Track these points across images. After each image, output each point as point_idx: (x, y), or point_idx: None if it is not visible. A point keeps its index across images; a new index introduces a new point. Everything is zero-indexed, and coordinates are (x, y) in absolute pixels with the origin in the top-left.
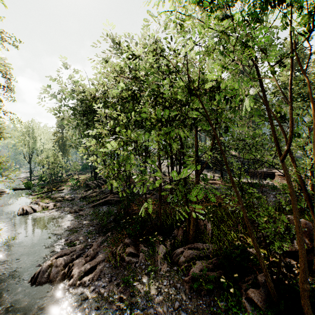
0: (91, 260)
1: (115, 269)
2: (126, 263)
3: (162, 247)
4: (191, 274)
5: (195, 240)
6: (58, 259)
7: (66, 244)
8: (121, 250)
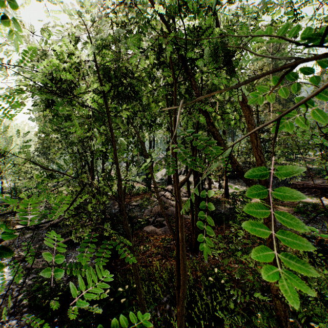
0: None
1: None
2: None
3: None
4: None
5: None
6: None
7: None
8: None
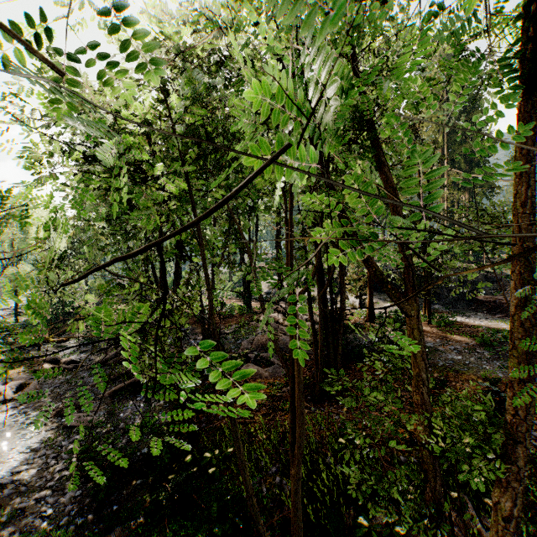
0: None
1: None
2: None
3: None
4: None
5: None
6: None
7: None
8: None
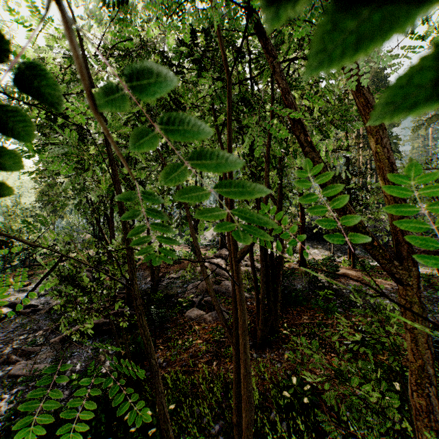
0: None
1: None
2: None
3: None
4: None
5: None
6: None
7: None
8: None
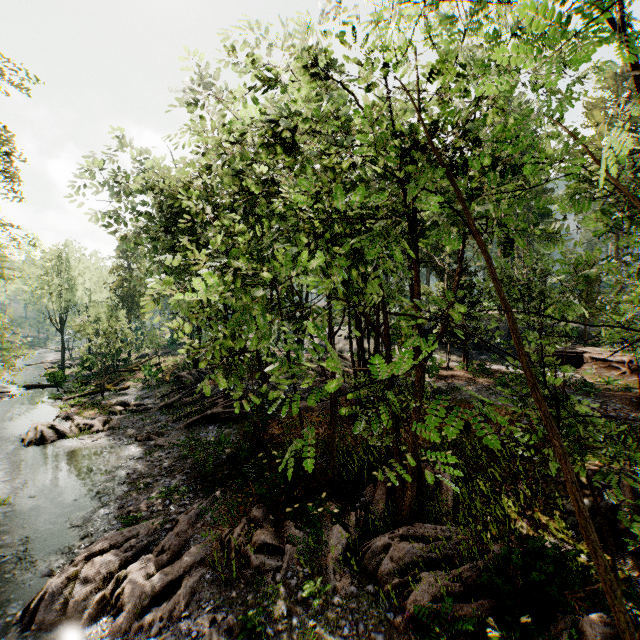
0: (172, 560)
1: (227, 588)
2: (252, 569)
3: (338, 531)
4: (411, 611)
5: (415, 516)
6: (93, 561)
7: (119, 519)
8: (242, 536)
